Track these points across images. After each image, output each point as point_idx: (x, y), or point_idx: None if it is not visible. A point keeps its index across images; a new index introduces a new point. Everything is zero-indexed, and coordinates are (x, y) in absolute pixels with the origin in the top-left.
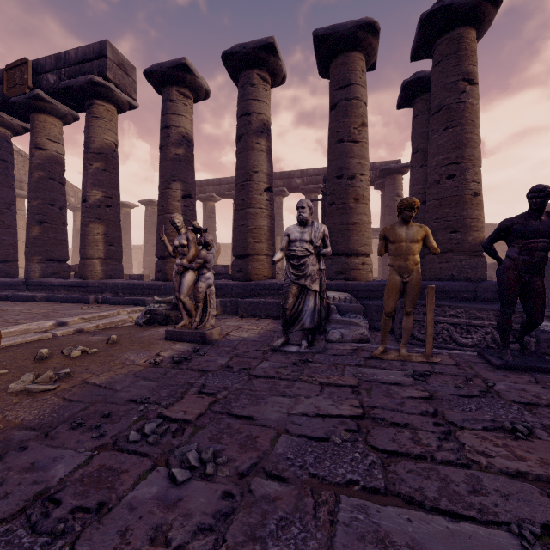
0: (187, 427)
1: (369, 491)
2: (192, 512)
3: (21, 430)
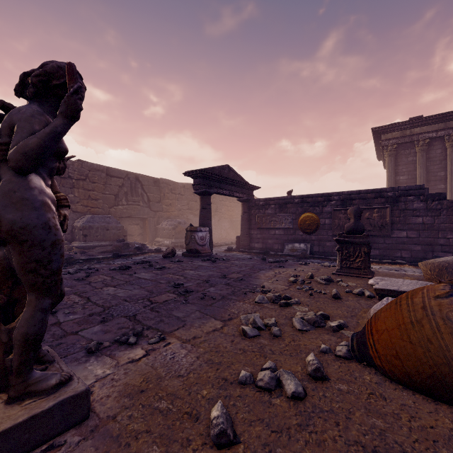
0: (172, 292)
1: (144, 279)
2: (182, 281)
3: (235, 299)
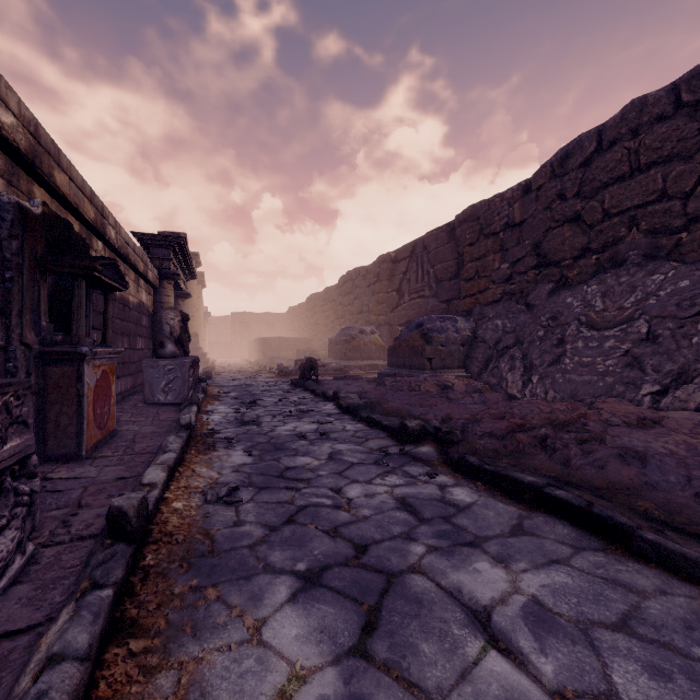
0: None
1: None
2: None
3: None
